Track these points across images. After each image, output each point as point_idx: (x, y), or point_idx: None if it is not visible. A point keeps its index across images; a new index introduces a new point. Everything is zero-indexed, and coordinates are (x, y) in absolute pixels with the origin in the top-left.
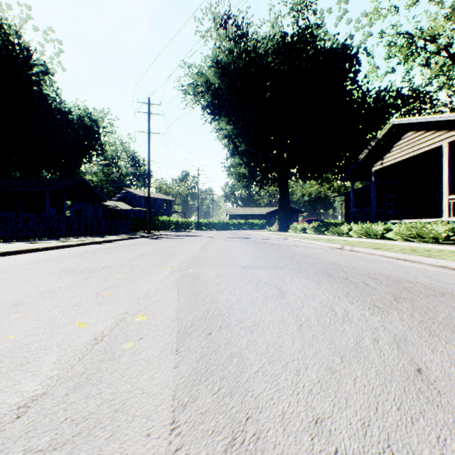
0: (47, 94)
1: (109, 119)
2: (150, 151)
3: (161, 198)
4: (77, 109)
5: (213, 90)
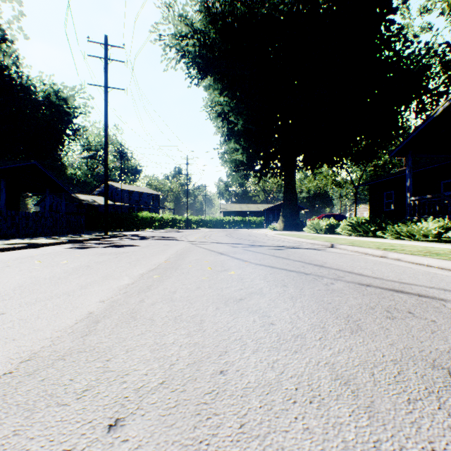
0: (6, 65)
1: (81, 98)
2: (107, 113)
3: (147, 193)
4: (46, 87)
5: (200, 31)
